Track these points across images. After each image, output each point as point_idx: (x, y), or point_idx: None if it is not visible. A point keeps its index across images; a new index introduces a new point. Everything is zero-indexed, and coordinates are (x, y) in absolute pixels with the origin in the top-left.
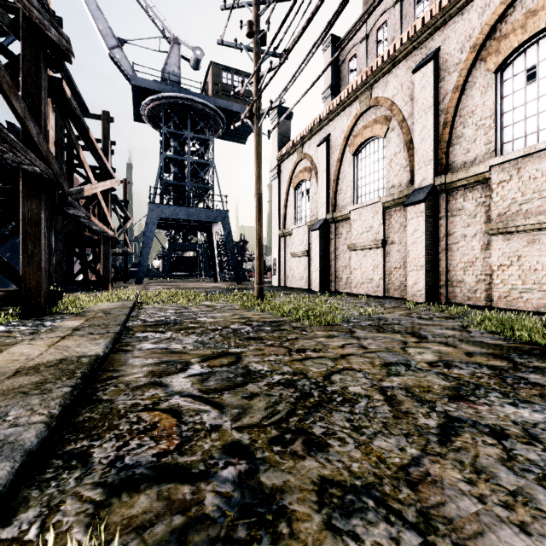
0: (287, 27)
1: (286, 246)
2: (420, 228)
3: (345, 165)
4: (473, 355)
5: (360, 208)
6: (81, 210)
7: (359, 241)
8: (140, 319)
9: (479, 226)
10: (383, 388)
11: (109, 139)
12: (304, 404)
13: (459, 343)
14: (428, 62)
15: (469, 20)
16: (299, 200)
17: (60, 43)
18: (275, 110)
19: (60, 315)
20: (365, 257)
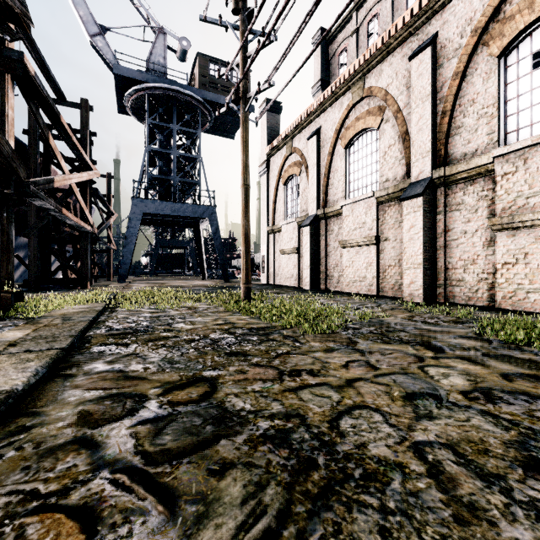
0: (277, 2)
1: (275, 242)
2: (417, 223)
3: (337, 158)
4: (513, 378)
5: (352, 203)
6: (49, 201)
7: (351, 237)
8: (106, 326)
9: (480, 221)
10: (418, 446)
11: (88, 129)
12: (306, 488)
13: (485, 358)
14: (426, 48)
15: (470, 2)
16: (288, 196)
17: (12, 3)
18: (264, 103)
19: (15, 320)
20: (358, 254)
